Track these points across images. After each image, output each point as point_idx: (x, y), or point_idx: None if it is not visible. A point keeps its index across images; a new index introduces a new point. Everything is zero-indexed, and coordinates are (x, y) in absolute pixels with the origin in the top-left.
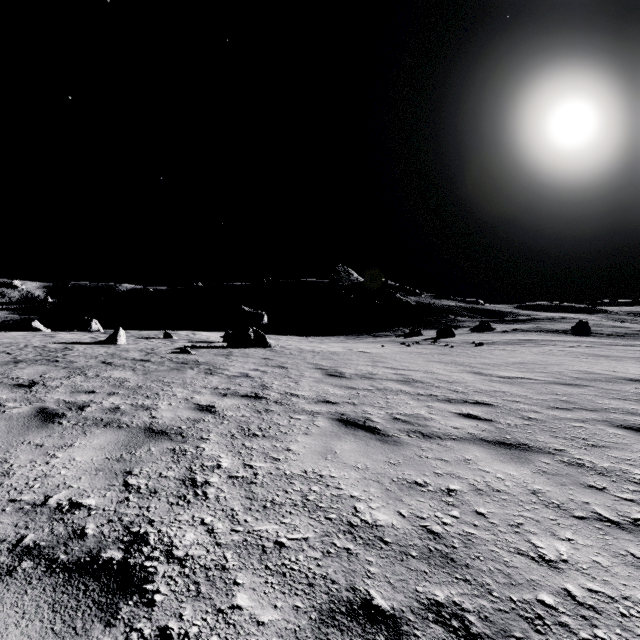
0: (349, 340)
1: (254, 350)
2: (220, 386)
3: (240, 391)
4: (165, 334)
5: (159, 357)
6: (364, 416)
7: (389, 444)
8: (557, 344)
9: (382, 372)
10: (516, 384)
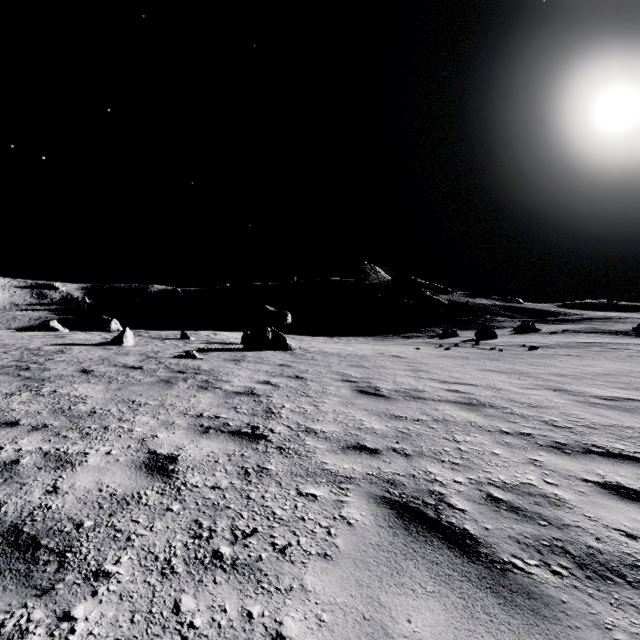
0: (377, 341)
1: (272, 353)
2: (207, 412)
3: (232, 422)
4: (182, 334)
5: (156, 363)
6: (431, 490)
7: (521, 610)
8: (630, 348)
9: (430, 387)
10: (635, 412)
